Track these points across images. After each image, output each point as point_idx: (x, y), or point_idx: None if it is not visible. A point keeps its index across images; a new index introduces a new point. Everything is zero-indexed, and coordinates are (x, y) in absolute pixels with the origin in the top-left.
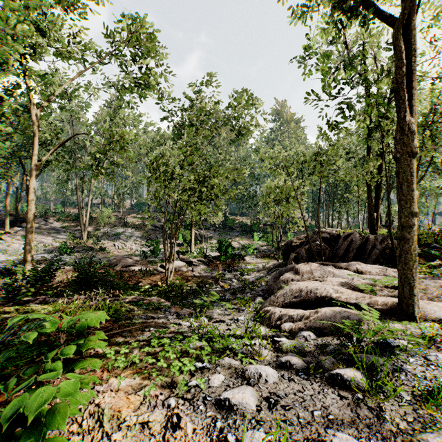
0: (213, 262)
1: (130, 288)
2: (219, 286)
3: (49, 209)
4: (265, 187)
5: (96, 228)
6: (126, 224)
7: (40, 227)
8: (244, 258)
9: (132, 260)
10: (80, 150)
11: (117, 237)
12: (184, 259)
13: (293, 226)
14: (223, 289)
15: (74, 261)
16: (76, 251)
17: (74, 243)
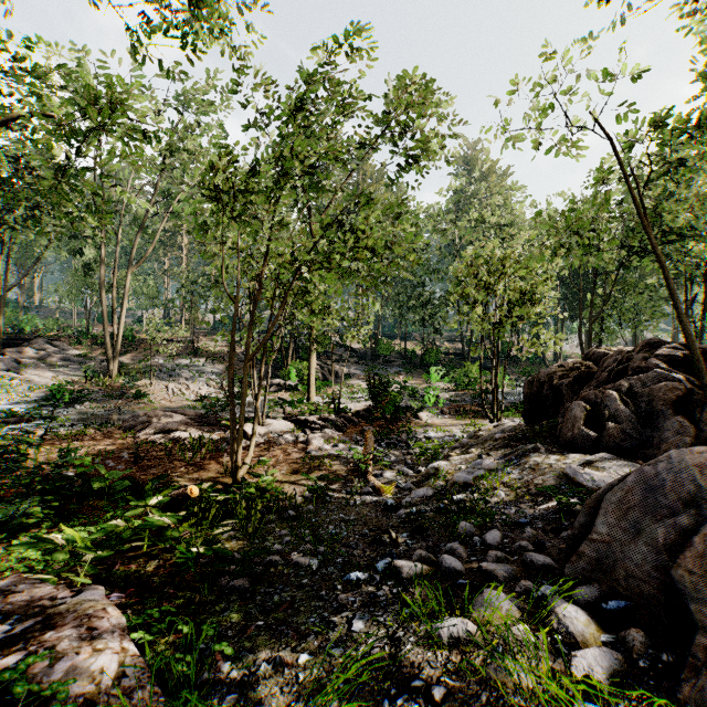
0: (353, 422)
1: (132, 494)
2: (370, 487)
3: (69, 327)
4: (463, 265)
5: (141, 357)
6: (196, 352)
7: (38, 355)
8: (417, 415)
9: (184, 416)
10: (114, 217)
11: (177, 373)
12: (293, 415)
13: (536, 344)
14: (380, 501)
15: (73, 418)
16: (88, 398)
17: (91, 384)
